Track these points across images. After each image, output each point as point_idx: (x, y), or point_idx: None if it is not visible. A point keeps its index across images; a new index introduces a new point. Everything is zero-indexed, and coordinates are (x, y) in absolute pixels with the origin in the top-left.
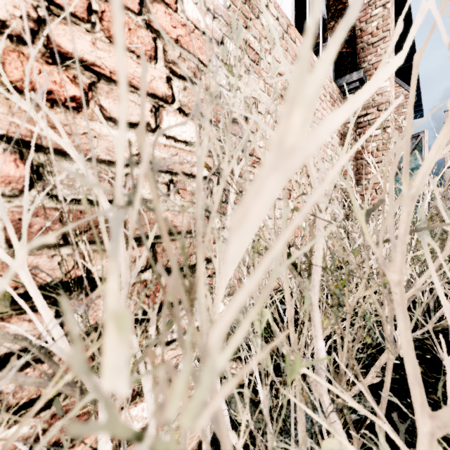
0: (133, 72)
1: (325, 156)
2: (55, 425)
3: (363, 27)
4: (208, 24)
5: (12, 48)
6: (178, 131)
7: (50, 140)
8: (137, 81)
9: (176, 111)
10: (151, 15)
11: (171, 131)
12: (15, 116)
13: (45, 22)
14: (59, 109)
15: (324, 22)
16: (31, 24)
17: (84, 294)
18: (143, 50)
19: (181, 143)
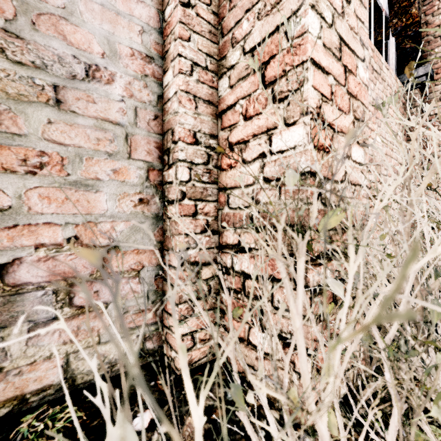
0: (343, 123)
1: (391, 153)
2: (325, 331)
3: (429, 19)
4: (367, 78)
5: (314, 125)
6: (356, 156)
7: (322, 172)
8: (344, 129)
9: (356, 143)
10: (348, 84)
11: (354, 157)
12: (314, 161)
13: (321, 107)
14: (324, 154)
15: (386, 20)
16: (318, 110)
17: (330, 260)
18: (346, 108)
19: (357, 164)
